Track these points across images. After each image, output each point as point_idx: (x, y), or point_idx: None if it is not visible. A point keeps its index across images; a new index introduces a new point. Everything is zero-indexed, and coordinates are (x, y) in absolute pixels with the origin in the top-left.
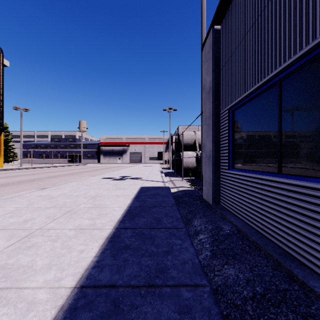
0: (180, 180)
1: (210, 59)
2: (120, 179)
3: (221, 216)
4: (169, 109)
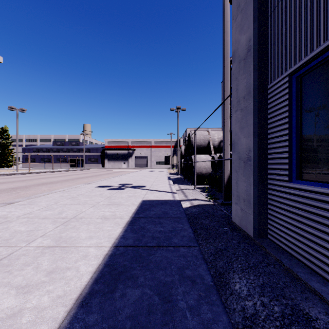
0: (192, 189)
1: (248, 3)
2: (118, 188)
3: (283, 270)
4: (177, 108)
